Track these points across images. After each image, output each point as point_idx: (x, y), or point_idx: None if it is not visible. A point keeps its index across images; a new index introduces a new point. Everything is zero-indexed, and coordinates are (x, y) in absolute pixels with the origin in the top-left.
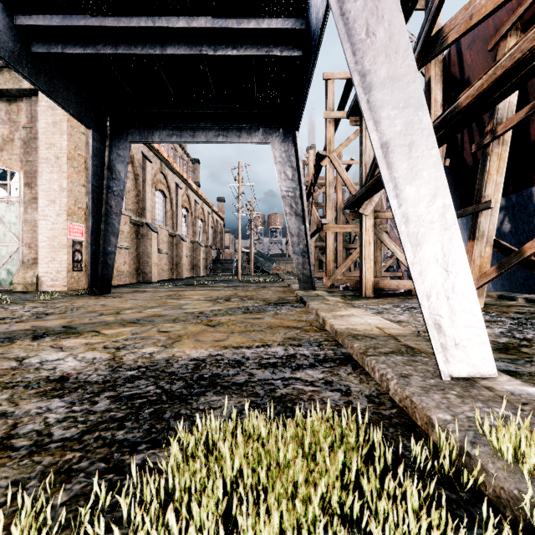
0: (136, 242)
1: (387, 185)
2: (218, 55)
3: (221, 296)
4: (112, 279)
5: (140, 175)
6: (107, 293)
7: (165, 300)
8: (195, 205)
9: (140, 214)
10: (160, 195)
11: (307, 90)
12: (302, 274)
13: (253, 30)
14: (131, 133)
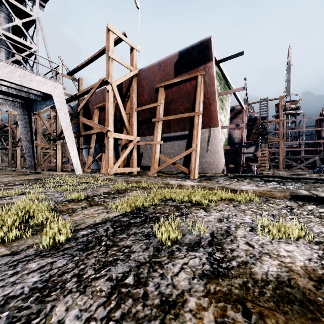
0: None
1: (70, 151)
2: (9, 92)
3: None
4: None
5: None
6: None
7: None
8: None
9: None
10: None
11: (41, 108)
12: (30, 164)
13: (26, 91)
14: None
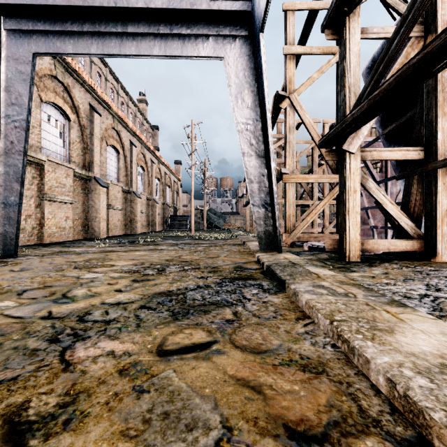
0: (83, 196)
1: None
2: None
3: (158, 261)
4: (18, 238)
5: (87, 128)
6: (12, 256)
7: (68, 271)
8: (151, 164)
9: (87, 168)
10: (112, 151)
11: None
12: (263, 232)
13: None
14: (35, 41)
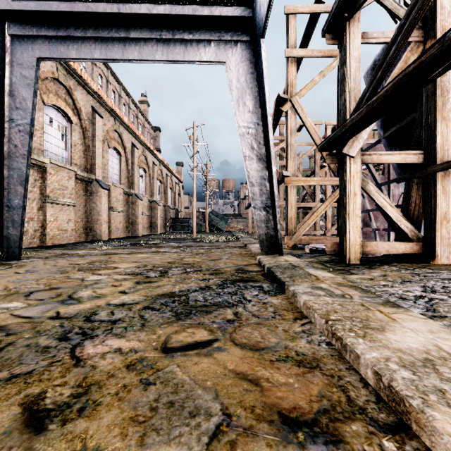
0: (85, 199)
1: None
2: None
3: (160, 264)
4: (22, 241)
5: (88, 130)
6: (16, 259)
7: (73, 273)
8: (153, 166)
9: (88, 170)
10: (114, 153)
11: None
12: (264, 234)
13: None
14: (39, 46)
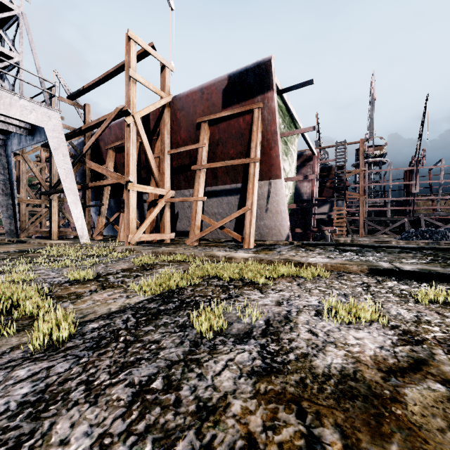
0: None
1: (71, 211)
2: None
3: None
4: None
5: None
6: None
7: None
8: None
9: None
10: None
11: (27, 146)
12: (9, 229)
13: (3, 120)
14: None
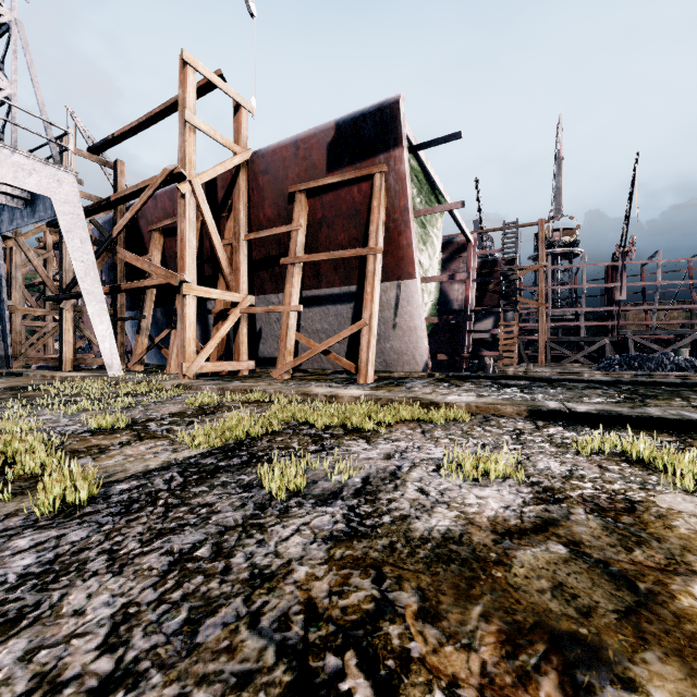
0: None
1: (94, 326)
2: None
3: None
4: None
5: None
6: None
7: None
8: None
9: None
10: None
11: (24, 226)
12: None
13: None
14: None
